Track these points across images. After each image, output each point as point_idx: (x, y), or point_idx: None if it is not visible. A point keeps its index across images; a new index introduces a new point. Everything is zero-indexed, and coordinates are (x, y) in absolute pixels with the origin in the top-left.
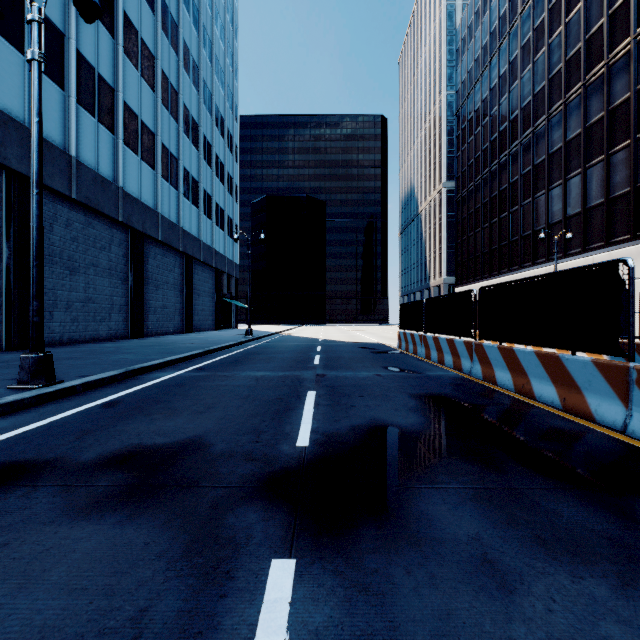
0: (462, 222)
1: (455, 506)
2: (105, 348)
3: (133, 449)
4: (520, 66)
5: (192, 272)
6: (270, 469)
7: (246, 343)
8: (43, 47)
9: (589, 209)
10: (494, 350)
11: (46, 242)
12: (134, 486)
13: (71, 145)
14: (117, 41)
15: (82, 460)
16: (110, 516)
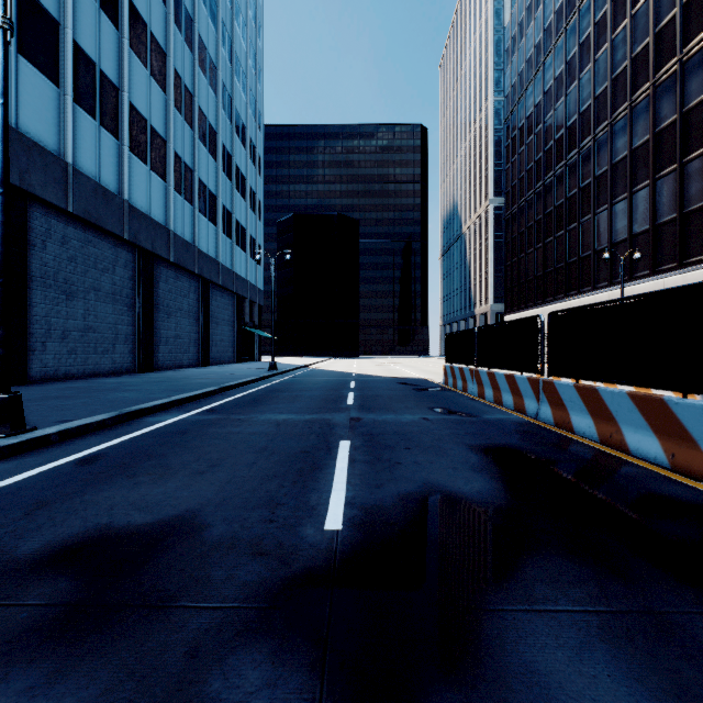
0: (512, 242)
1: (578, 653)
2: (105, 384)
3: (96, 534)
4: (579, 66)
5: (209, 298)
6: (286, 572)
7: (269, 378)
8: (9, 11)
9: (659, 226)
10: (569, 389)
11: (38, 262)
12: (77, 606)
13: (67, 150)
14: (122, 34)
15: (18, 554)
16: (19, 675)
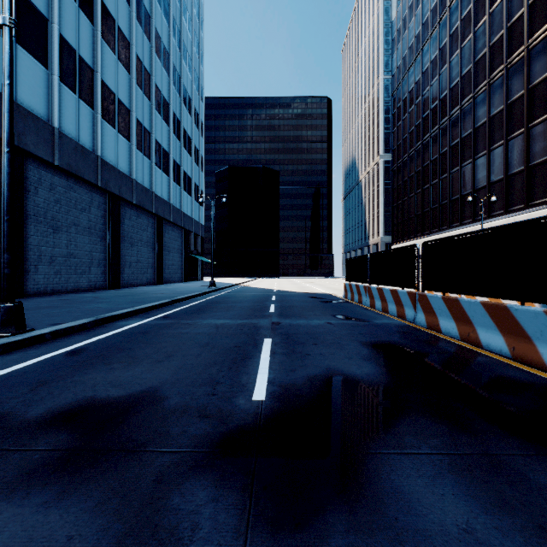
0: (397, 188)
1: (432, 480)
2: (83, 298)
3: (84, 403)
4: (449, 52)
5: (163, 231)
6: (224, 428)
7: (209, 293)
8: (14, 13)
9: (511, 176)
10: (438, 300)
11: (31, 203)
12: (74, 451)
13: (54, 118)
14: (96, 27)
15: (28, 417)
16: (37, 494)
